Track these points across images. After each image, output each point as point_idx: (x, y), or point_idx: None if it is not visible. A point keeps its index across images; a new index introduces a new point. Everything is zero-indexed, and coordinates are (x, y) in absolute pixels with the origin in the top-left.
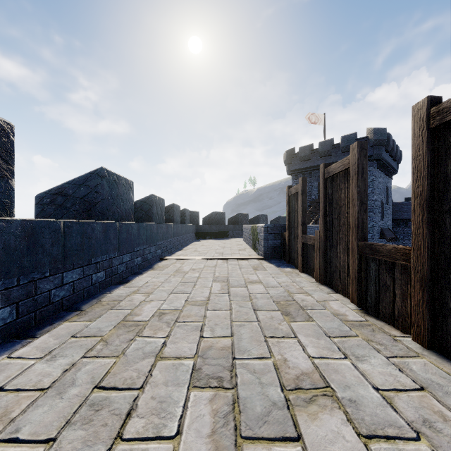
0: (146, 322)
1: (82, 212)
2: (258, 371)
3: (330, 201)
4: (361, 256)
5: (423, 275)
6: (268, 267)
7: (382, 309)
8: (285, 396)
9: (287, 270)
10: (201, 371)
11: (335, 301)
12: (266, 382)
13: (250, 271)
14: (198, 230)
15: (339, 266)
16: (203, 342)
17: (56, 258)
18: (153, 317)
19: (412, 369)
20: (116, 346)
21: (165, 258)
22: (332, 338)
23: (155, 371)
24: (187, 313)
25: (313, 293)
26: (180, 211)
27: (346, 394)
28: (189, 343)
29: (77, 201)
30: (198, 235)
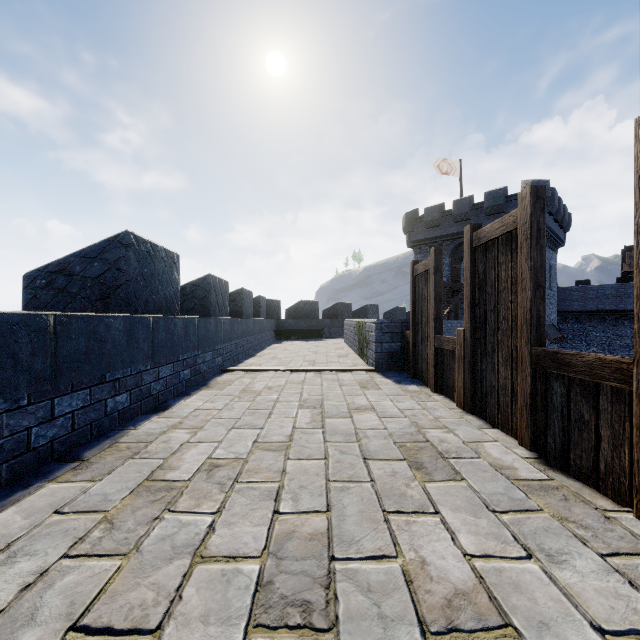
0: (187, 481)
1: (96, 300)
2: (377, 587)
3: (481, 284)
4: (537, 371)
5: None
6: (382, 384)
7: (574, 459)
8: None
9: (412, 389)
10: (273, 586)
11: (492, 443)
12: (392, 614)
13: (356, 391)
14: (279, 326)
15: (497, 386)
16: (278, 523)
17: (41, 375)
18: (199, 472)
19: None
20: (129, 530)
21: (229, 370)
22: (499, 513)
23: (189, 585)
24: (254, 465)
25: (456, 428)
26: (252, 300)
27: None
28: (254, 524)
29: (88, 283)
30: (279, 335)
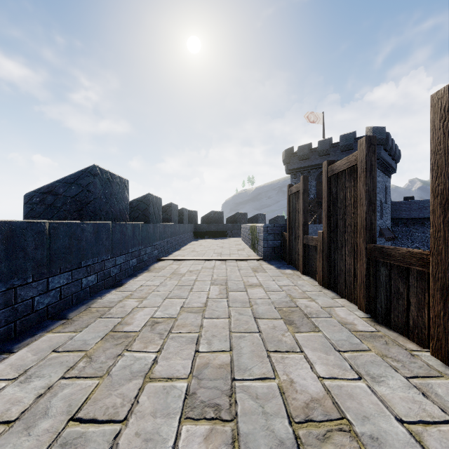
0: (138, 332)
1: (74, 212)
2: (262, 396)
3: (334, 201)
4: (370, 260)
5: (445, 284)
6: (268, 269)
7: (394, 318)
8: (293, 430)
9: (288, 272)
10: (196, 396)
11: (340, 308)
12: (271, 412)
13: (249, 273)
14: (196, 229)
15: (344, 270)
16: (198, 358)
17: (40, 262)
18: (145, 326)
19: (437, 393)
20: (101, 362)
21: (162, 259)
22: (342, 352)
23: (143, 395)
24: (182, 322)
25: (316, 298)
26: (177, 211)
27: (365, 427)
28: (183, 359)
29: (68, 200)
30: (196, 235)
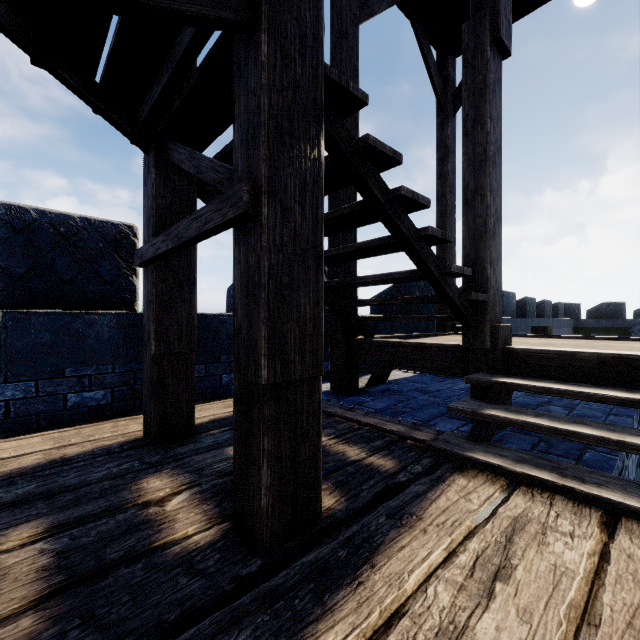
0: None
1: None
2: None
3: None
4: None
5: None
6: None
7: None
8: None
9: None
10: None
11: None
12: None
13: None
14: (577, 325)
15: None
16: None
17: None
18: None
19: None
20: None
21: None
22: None
23: None
24: None
25: None
26: (550, 306)
27: None
28: None
29: None
30: (577, 331)
